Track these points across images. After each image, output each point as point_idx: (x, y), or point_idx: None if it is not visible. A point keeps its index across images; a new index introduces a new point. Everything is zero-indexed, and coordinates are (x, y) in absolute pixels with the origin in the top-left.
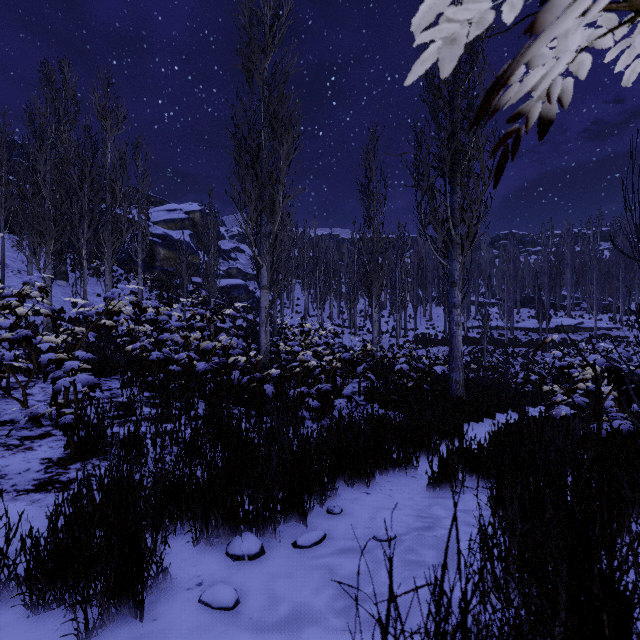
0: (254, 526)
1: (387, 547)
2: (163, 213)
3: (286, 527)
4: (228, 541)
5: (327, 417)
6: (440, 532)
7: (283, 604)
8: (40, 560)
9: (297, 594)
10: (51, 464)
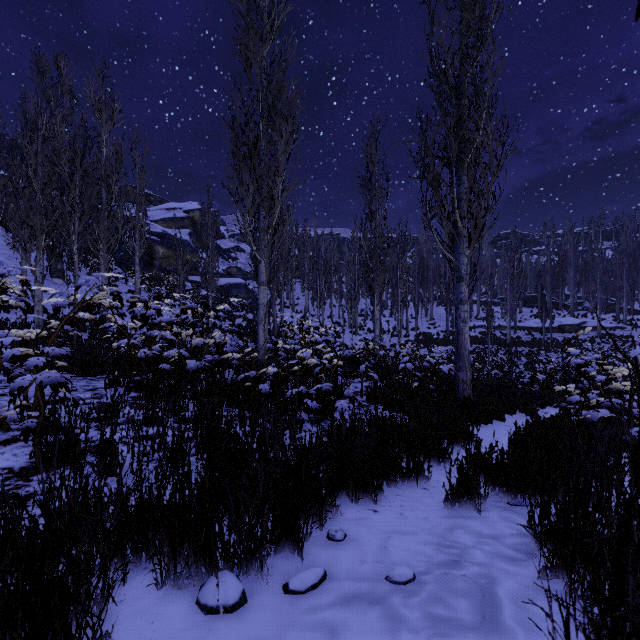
0: (234, 563)
1: (405, 593)
2: (162, 212)
3: (277, 560)
4: (202, 582)
5: (327, 419)
6: (470, 570)
7: None
8: None
9: None
10: (11, 475)
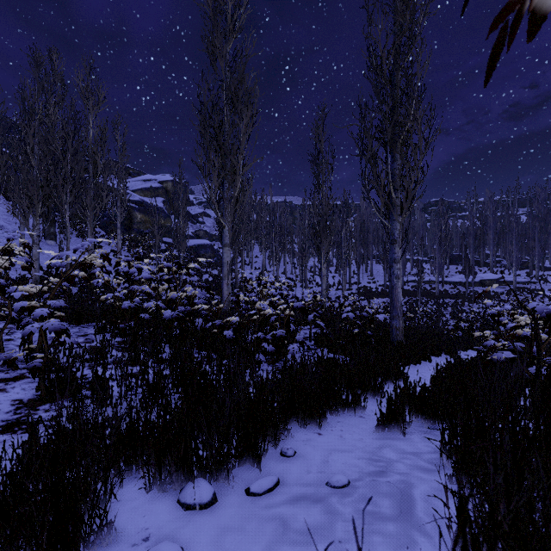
0: (207, 472)
1: (341, 495)
2: (140, 183)
3: (240, 471)
4: (181, 487)
5: (281, 360)
6: (393, 478)
7: None
8: None
9: None
10: (21, 405)
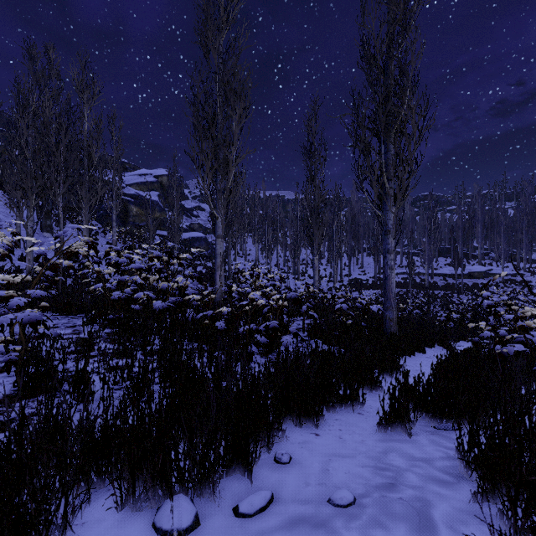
0: (188, 488)
1: (347, 517)
2: (136, 177)
3: (228, 482)
4: (159, 504)
5: (274, 352)
6: (406, 493)
7: None
8: None
9: None
10: None
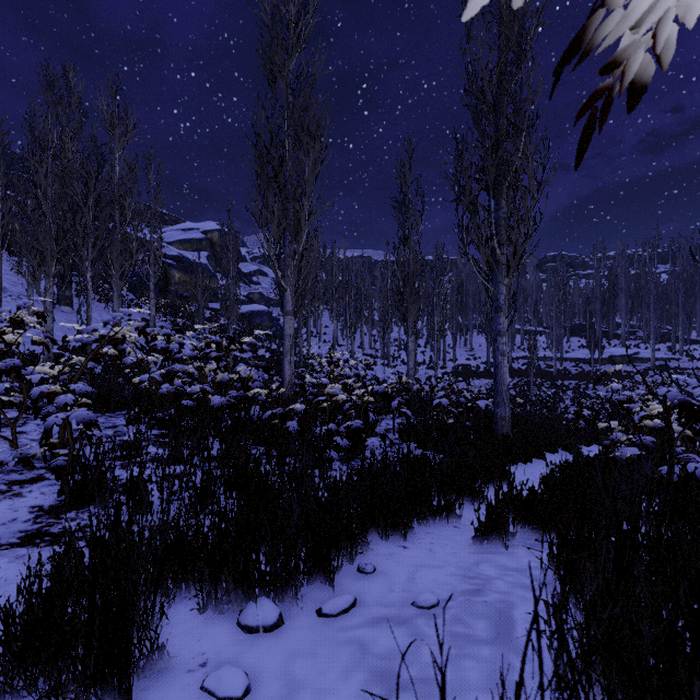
0: (271, 590)
1: (429, 616)
2: (178, 233)
3: (310, 590)
4: (241, 608)
5: (358, 458)
6: (491, 597)
7: (304, 693)
8: (7, 638)
9: (321, 679)
10: (41, 513)
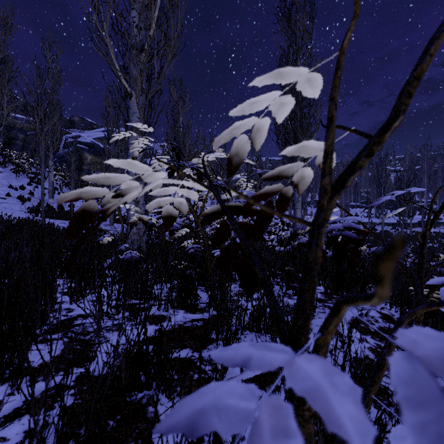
0: None
1: None
2: (99, 133)
3: None
4: None
5: None
6: None
7: None
8: None
9: None
10: None
